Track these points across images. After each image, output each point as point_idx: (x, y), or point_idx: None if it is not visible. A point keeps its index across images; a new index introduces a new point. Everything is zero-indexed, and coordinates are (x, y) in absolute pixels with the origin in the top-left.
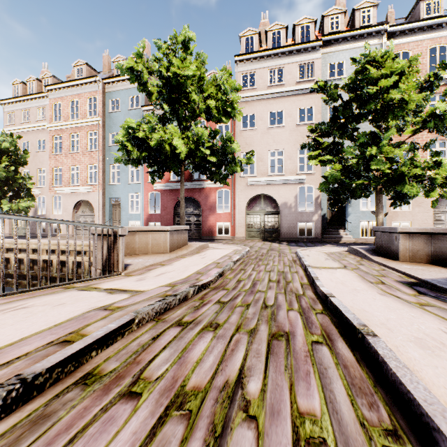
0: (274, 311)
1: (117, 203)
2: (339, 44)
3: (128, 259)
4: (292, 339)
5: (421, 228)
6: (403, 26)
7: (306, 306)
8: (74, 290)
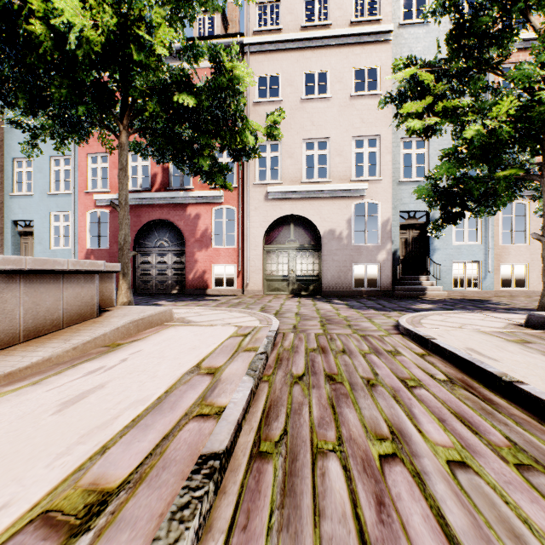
0: None
1: (28, 230)
2: None
3: None
4: None
5: None
6: None
7: None
8: None
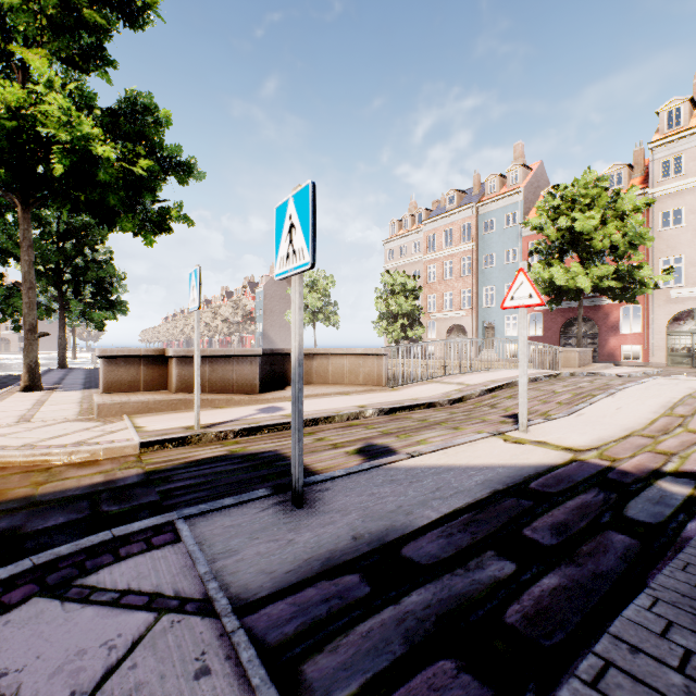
0: None
1: (490, 326)
2: None
3: None
4: None
5: None
6: None
7: None
8: None
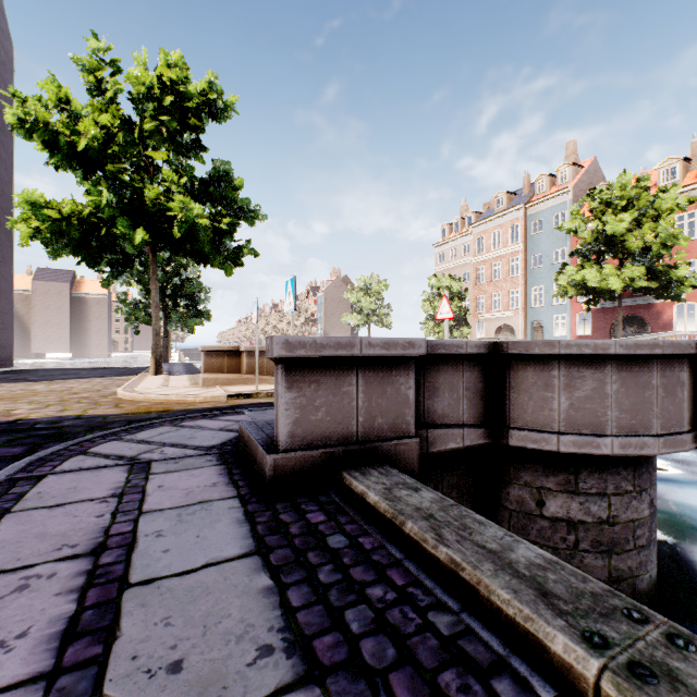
0: None
1: (539, 326)
2: None
3: None
4: None
5: None
6: None
7: None
8: None
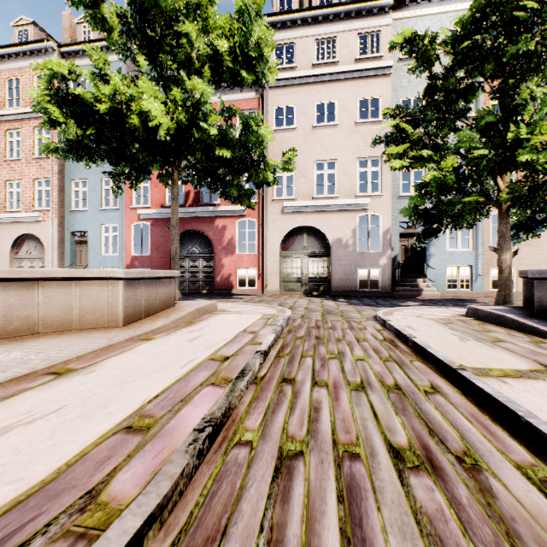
0: None
1: (83, 239)
2: (417, 6)
3: None
4: None
5: None
6: None
7: None
8: None
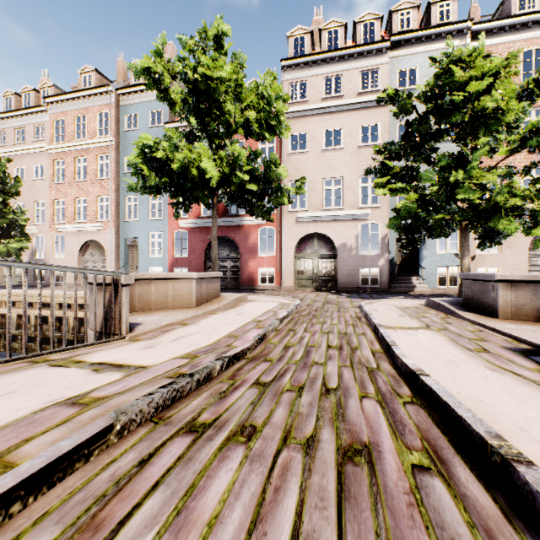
0: (340, 399)
1: (134, 244)
2: (411, 46)
3: (140, 316)
4: (378, 460)
5: (528, 274)
6: (491, 23)
7: (386, 389)
8: (43, 367)
